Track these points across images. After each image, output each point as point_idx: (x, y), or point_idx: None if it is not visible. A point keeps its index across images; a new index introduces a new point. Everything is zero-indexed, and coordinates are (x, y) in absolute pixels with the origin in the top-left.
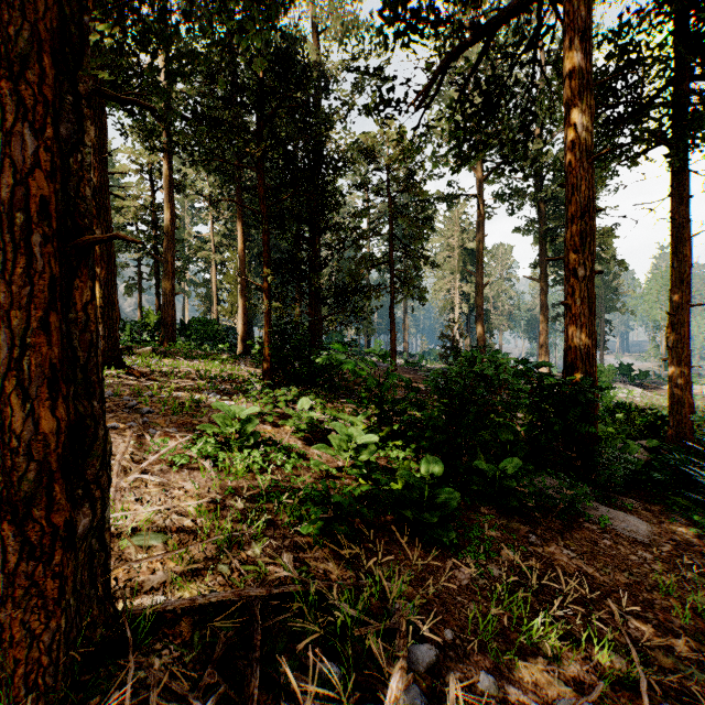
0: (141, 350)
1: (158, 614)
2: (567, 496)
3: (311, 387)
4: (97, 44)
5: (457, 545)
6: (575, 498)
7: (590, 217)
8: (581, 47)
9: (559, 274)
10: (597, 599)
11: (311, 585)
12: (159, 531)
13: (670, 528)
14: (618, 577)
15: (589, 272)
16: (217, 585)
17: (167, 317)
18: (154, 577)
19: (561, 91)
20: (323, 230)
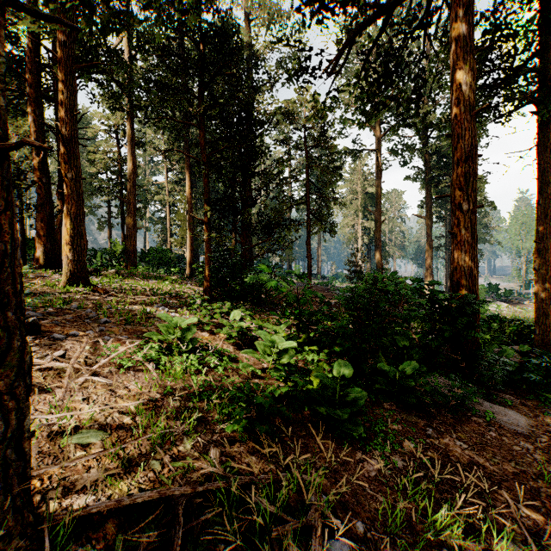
0: (107, 272)
1: (84, 515)
2: (459, 394)
3: (243, 302)
4: (50, 0)
5: (365, 438)
6: (465, 396)
7: (473, 161)
8: (465, 20)
9: (440, 213)
10: (490, 488)
11: (233, 482)
12: (99, 429)
13: (544, 421)
14: (506, 467)
15: (472, 206)
16: (147, 481)
17: (130, 247)
18: (87, 476)
19: (446, 60)
20: (252, 175)
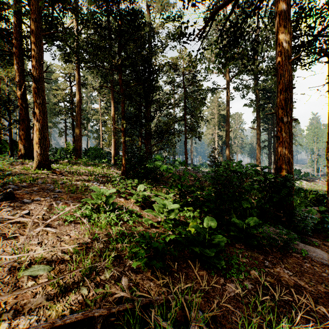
0: (62, 161)
1: None
2: (285, 239)
3: (145, 179)
4: None
5: (225, 268)
6: (289, 240)
7: (290, 90)
8: (285, 2)
9: (265, 126)
10: (310, 303)
11: (137, 304)
12: (47, 264)
13: None
14: (319, 288)
15: (290, 119)
16: (77, 303)
17: (77, 146)
18: (34, 300)
19: (272, 30)
20: (151, 101)
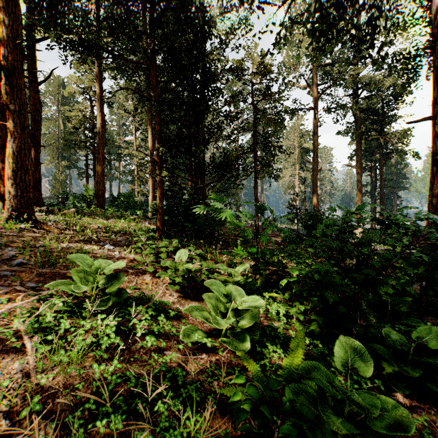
0: (67, 211)
1: None
2: None
3: (195, 239)
4: None
5: None
6: None
7: None
8: None
9: (367, 164)
10: None
11: None
12: None
13: None
14: None
15: None
16: None
17: (99, 191)
18: None
19: None
20: (204, 112)
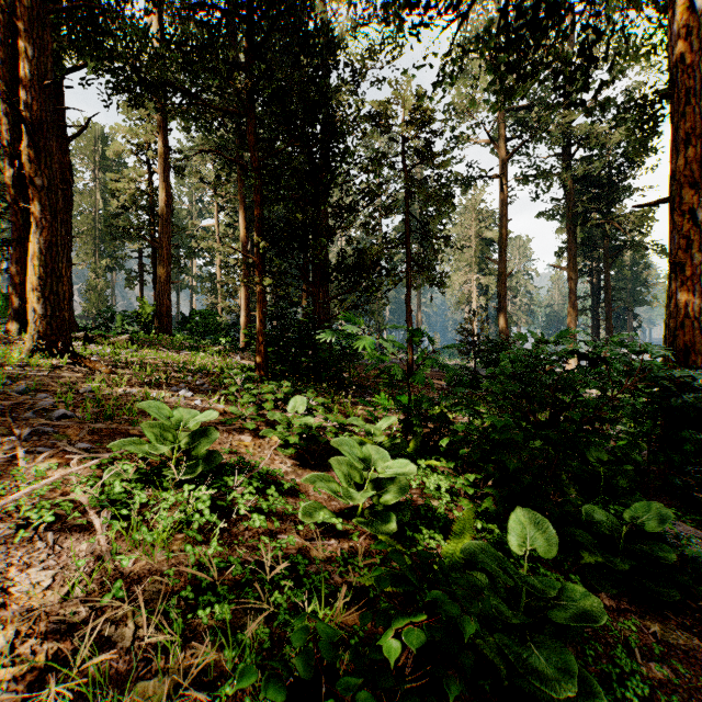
0: (116, 339)
1: None
2: None
3: (315, 383)
4: None
5: None
6: None
7: None
8: None
9: (585, 264)
10: None
11: None
12: None
13: None
14: None
15: None
16: None
17: (162, 308)
18: None
19: None
20: (329, 187)
